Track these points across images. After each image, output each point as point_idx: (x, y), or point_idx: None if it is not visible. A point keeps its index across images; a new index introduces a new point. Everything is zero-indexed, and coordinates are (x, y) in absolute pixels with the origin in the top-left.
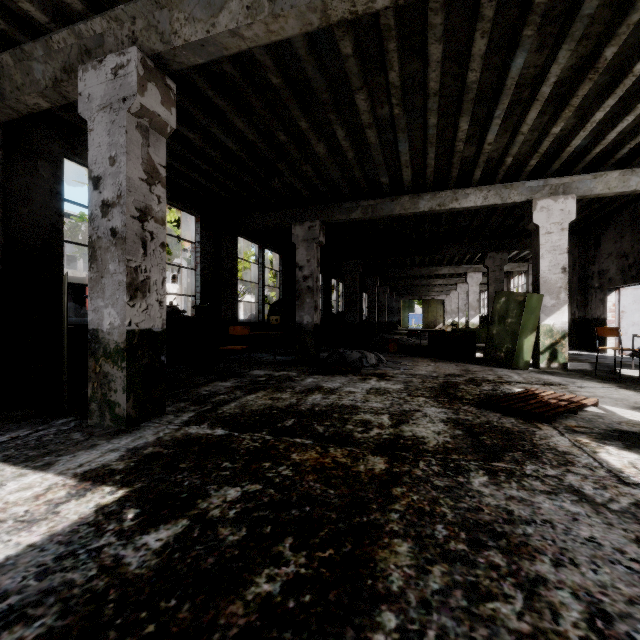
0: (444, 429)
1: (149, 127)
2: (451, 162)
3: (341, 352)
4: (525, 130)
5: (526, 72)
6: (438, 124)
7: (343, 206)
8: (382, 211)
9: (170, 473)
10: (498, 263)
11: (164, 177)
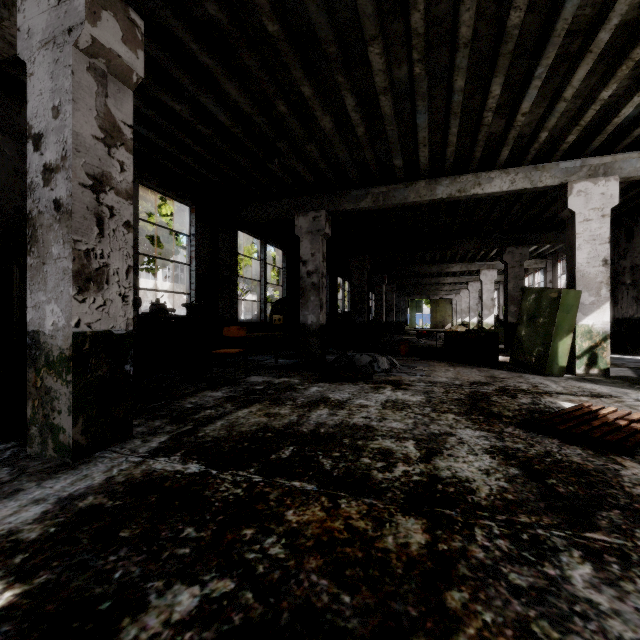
0: (493, 465)
1: (107, 72)
2: (476, 139)
3: (349, 355)
4: (568, 95)
5: (580, 13)
6: (464, 90)
7: (351, 194)
8: (395, 199)
9: (100, 550)
10: (518, 258)
11: (129, 139)
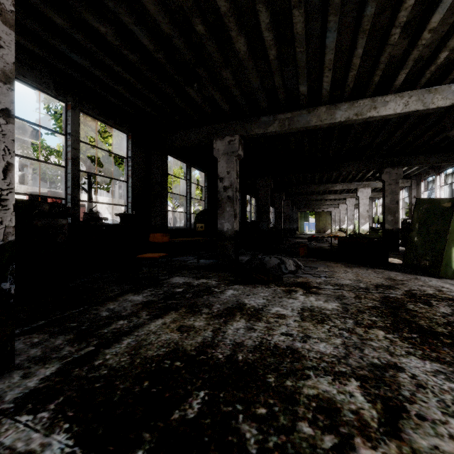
0: None
1: None
2: (378, 61)
3: (260, 258)
4: None
5: None
6: (376, 3)
7: (261, 120)
8: (298, 123)
9: None
10: (394, 177)
11: (9, 11)
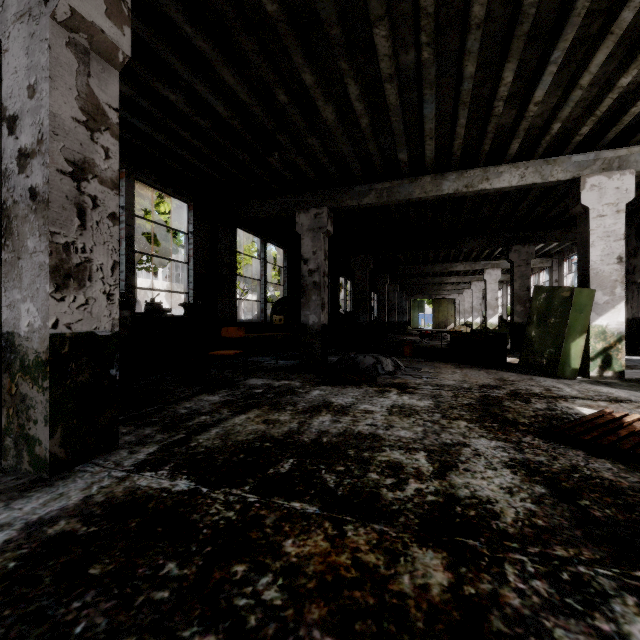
0: (515, 482)
1: (90, 49)
2: (485, 131)
3: (352, 357)
4: (585, 82)
5: None
6: (474, 77)
7: (354, 190)
8: (399, 195)
9: (63, 594)
10: (524, 257)
11: (115, 123)
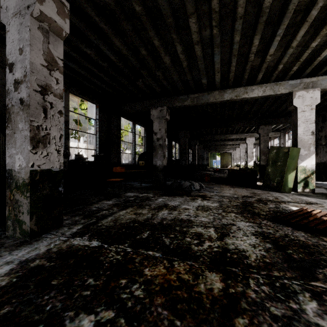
0: (257, 242)
1: (49, 30)
2: (245, 68)
3: (179, 182)
4: (294, 45)
5: (302, 0)
6: (239, 42)
7: (180, 98)
8: (202, 100)
9: (40, 292)
10: (266, 131)
11: (61, 66)
